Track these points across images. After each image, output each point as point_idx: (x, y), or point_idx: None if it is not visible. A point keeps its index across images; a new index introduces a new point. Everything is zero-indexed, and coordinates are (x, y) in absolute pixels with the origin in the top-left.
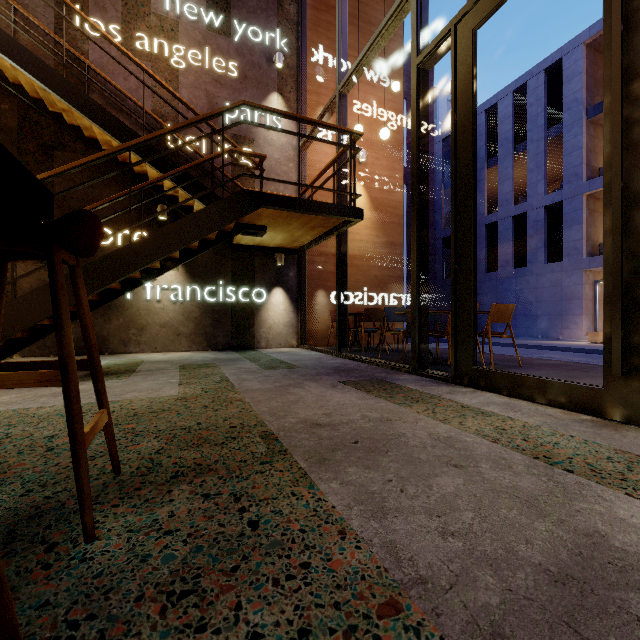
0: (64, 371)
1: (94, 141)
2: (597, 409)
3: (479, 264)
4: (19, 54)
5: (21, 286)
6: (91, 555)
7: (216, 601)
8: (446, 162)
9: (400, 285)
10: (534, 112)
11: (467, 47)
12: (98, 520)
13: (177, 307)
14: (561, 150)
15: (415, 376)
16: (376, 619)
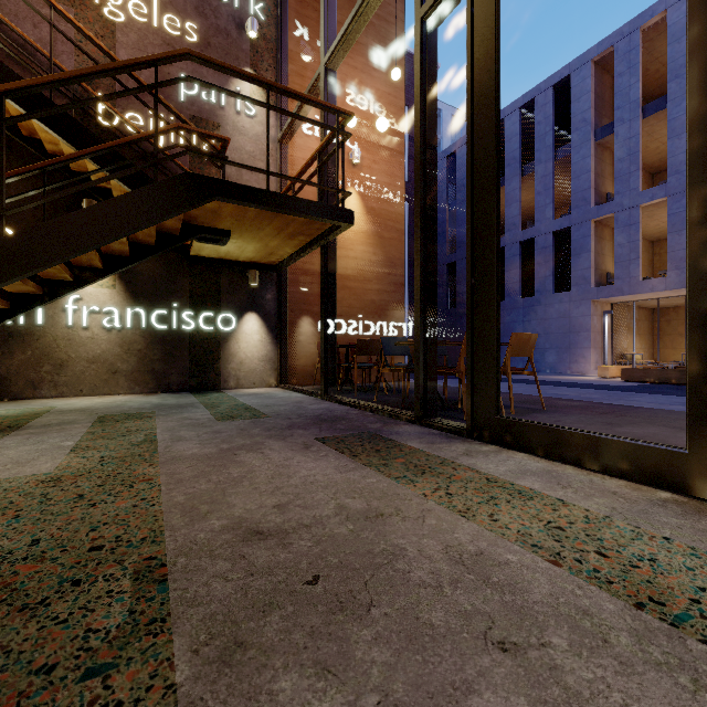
0: None
1: None
2: (678, 482)
3: None
4: None
5: None
6: None
7: None
8: (451, 181)
9: (401, 312)
10: (542, 131)
11: None
12: None
13: (113, 336)
14: (569, 173)
15: (419, 427)
16: None
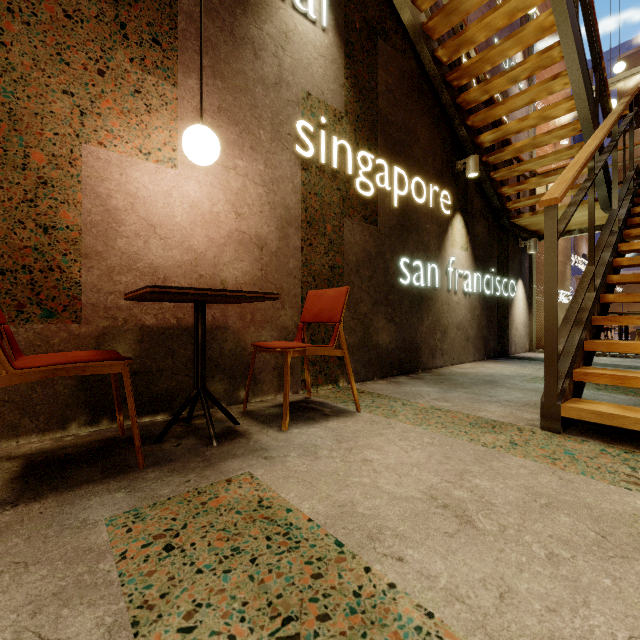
0: None
1: (427, 38)
2: None
3: None
4: None
5: (346, 259)
6: None
7: None
8: None
9: (569, 283)
10: None
11: None
12: None
13: (466, 301)
14: None
15: None
16: None
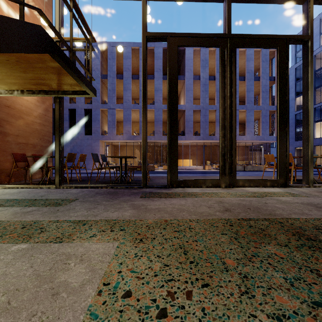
0: None
1: None
2: (219, 185)
3: None
4: None
5: None
6: None
7: None
8: None
9: (51, 138)
10: None
11: (175, 50)
12: None
13: None
14: None
15: (148, 188)
16: None
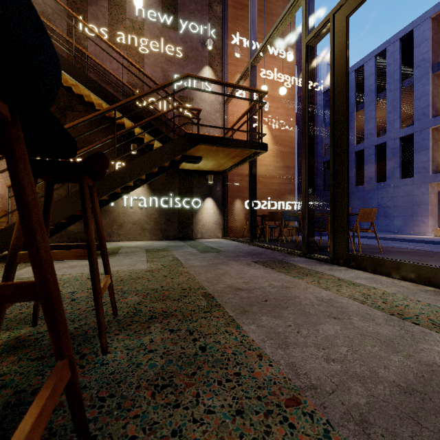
0: (89, 250)
1: (91, 104)
2: (438, 283)
3: (350, 180)
4: None
5: None
6: (107, 362)
7: (184, 391)
8: (326, 108)
9: (293, 195)
10: (392, 70)
11: (342, 29)
12: (108, 342)
13: (143, 211)
14: (412, 96)
15: (304, 258)
16: (284, 407)
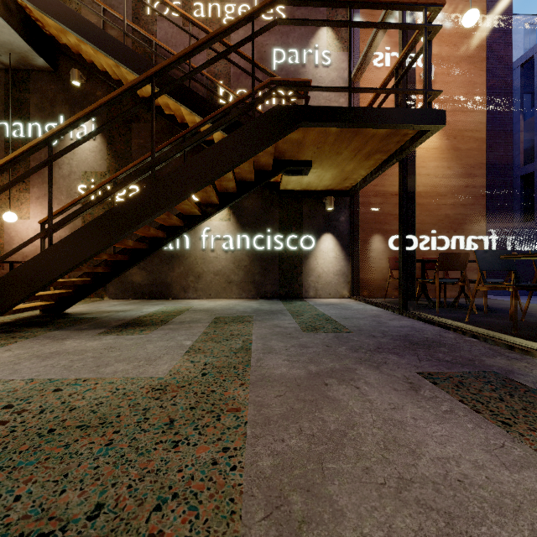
0: None
1: (159, 108)
2: None
3: None
4: (91, 32)
5: None
6: None
7: None
8: (525, 90)
9: (481, 225)
10: None
11: None
12: None
13: (228, 256)
14: None
15: None
16: None
